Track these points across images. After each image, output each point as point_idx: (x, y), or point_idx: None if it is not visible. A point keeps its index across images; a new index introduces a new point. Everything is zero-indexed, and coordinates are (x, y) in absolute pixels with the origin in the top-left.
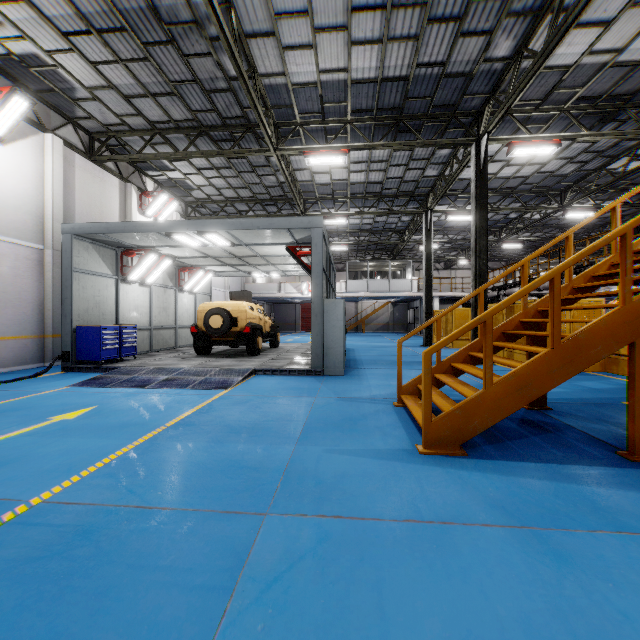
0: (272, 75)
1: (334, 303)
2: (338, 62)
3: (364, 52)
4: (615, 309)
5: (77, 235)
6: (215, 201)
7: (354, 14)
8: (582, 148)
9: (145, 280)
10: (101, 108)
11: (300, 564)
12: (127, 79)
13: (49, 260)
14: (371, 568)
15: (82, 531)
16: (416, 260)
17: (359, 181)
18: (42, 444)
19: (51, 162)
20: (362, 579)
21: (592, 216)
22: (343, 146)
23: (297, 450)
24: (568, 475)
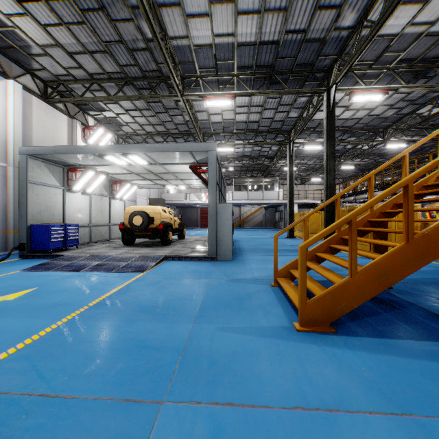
0: (179, 38)
1: (225, 207)
2: (227, 28)
3: (247, 21)
4: None
5: (32, 156)
6: (139, 134)
7: None
8: (400, 98)
9: (86, 190)
10: (52, 62)
11: None
12: (70, 39)
13: (11, 175)
14: None
15: None
16: (281, 178)
17: (242, 120)
18: None
19: (13, 101)
20: None
21: (422, 140)
22: (231, 93)
23: (194, 328)
24: (425, 352)
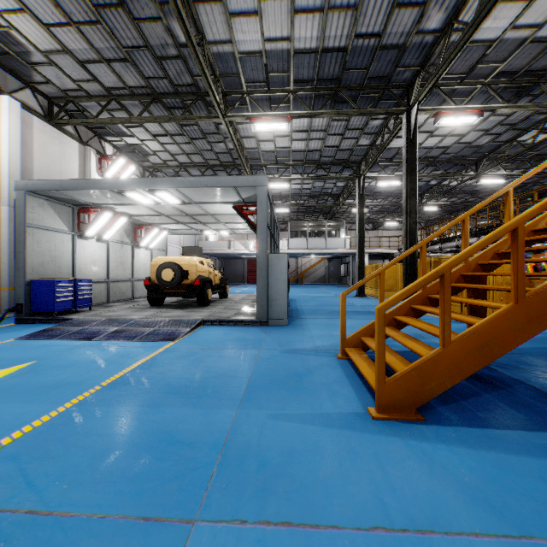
0: (220, 43)
1: (278, 257)
2: (282, 31)
3: (306, 21)
4: None
5: (32, 192)
6: (170, 166)
7: None
8: (497, 121)
9: (102, 236)
10: (58, 73)
11: None
12: (81, 44)
13: (6, 216)
14: None
15: None
16: (348, 221)
17: (300, 149)
18: None
19: (8, 123)
20: None
21: (531, 171)
22: (286, 114)
23: (239, 416)
24: (542, 447)
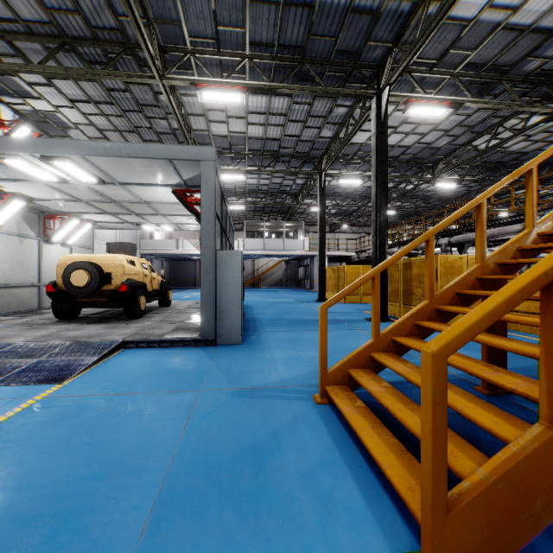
0: None
1: (229, 255)
2: None
3: None
4: None
5: None
6: None
7: None
8: (458, 121)
9: None
10: None
11: None
12: None
13: None
14: None
15: None
16: (306, 223)
17: (257, 136)
18: None
19: None
20: None
21: None
22: (241, 83)
23: None
24: None
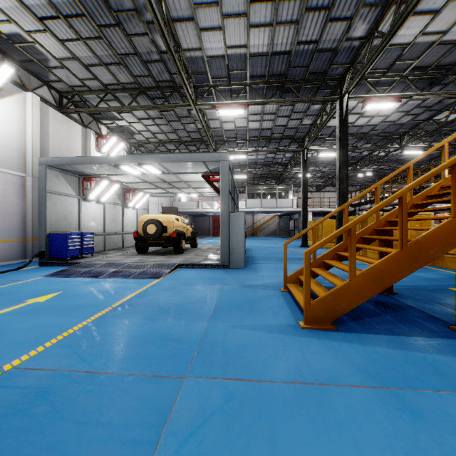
0: (192, 50)
1: (237, 216)
2: (240, 40)
3: (259, 33)
4: (448, 220)
5: (50, 166)
6: (151, 142)
7: (252, 5)
8: (415, 104)
9: (100, 199)
10: (68, 74)
11: (211, 420)
12: (86, 52)
13: (30, 184)
14: (267, 423)
15: (41, 392)
16: (296, 185)
17: (255, 128)
18: (18, 321)
19: (31, 113)
20: (260, 433)
21: (427, 151)
22: (243, 102)
23: (209, 325)
24: (414, 345)
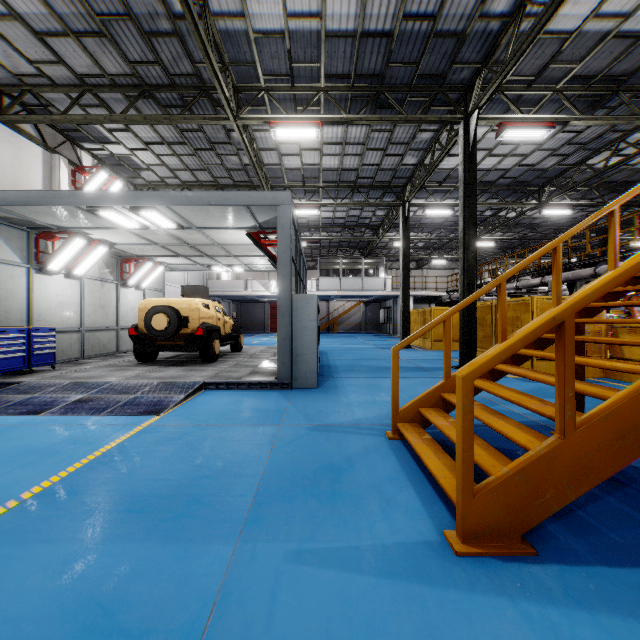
0: (228, 17)
1: (305, 299)
2: (310, 5)
3: None
4: None
5: None
6: (170, 185)
7: None
8: (566, 139)
9: (72, 271)
10: (7, 49)
11: None
12: (36, 7)
13: None
14: None
15: None
16: (388, 259)
17: (332, 167)
18: None
19: None
20: None
21: None
22: (315, 117)
23: (238, 558)
24: None
